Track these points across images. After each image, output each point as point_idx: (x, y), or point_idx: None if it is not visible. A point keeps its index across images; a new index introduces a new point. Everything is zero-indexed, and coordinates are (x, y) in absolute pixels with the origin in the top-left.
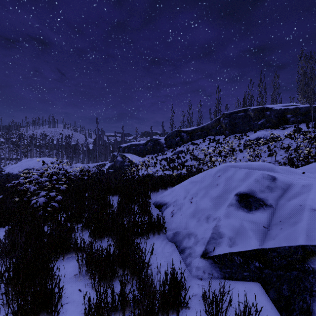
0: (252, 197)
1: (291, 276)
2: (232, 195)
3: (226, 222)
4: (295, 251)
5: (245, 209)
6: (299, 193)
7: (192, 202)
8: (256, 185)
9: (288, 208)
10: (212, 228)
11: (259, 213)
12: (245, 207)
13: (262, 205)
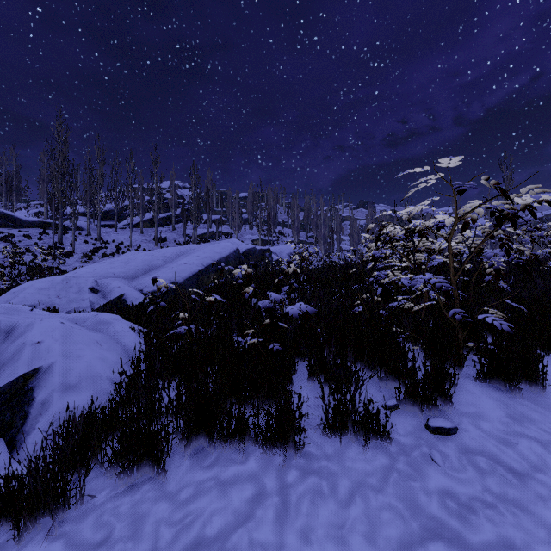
0: (94, 289)
1: (119, 303)
2: (88, 289)
3: (92, 299)
4: (119, 297)
5: (95, 293)
6: (109, 284)
7: (61, 298)
8: (93, 284)
9: (109, 289)
10: (89, 302)
11: (99, 294)
12: (94, 293)
13: (98, 291)
